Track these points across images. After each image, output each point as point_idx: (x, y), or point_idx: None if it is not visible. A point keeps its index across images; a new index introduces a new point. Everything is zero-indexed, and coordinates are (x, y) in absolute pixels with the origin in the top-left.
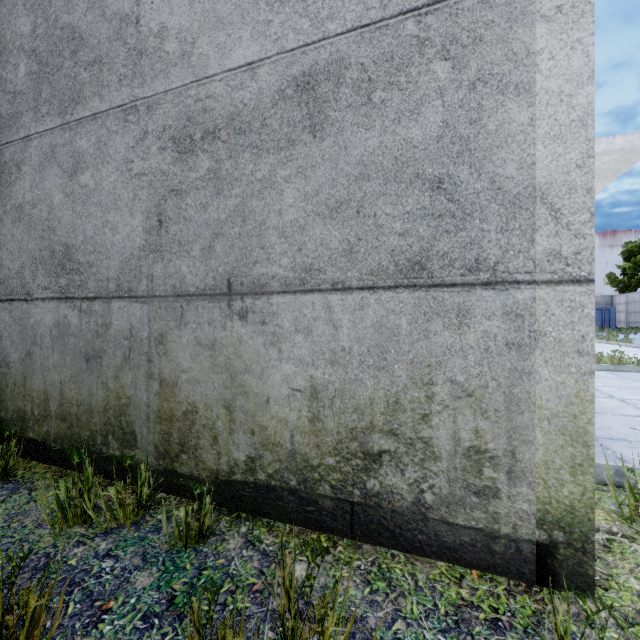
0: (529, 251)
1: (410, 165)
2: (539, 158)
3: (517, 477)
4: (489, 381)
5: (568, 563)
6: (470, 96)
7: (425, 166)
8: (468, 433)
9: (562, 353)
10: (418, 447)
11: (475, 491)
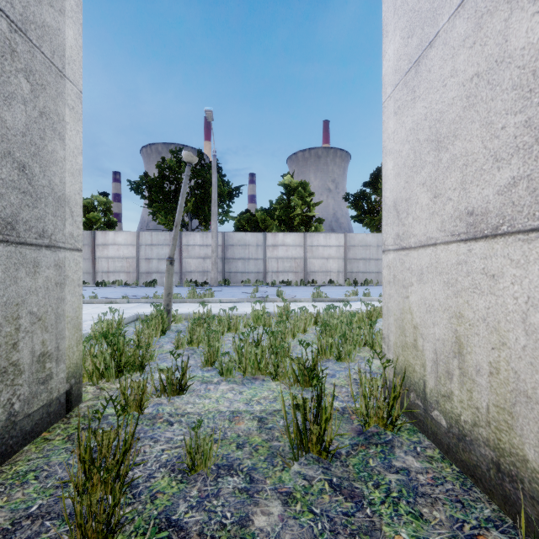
0: (64, 231)
1: (5, 141)
2: (67, 181)
3: (60, 360)
4: (49, 308)
5: (76, 392)
6: (40, 120)
7: (15, 149)
8: (39, 345)
9: (74, 286)
10: (11, 371)
11: (43, 382)
